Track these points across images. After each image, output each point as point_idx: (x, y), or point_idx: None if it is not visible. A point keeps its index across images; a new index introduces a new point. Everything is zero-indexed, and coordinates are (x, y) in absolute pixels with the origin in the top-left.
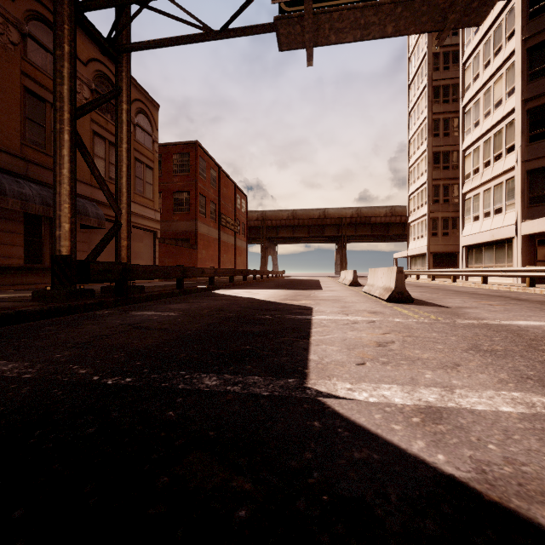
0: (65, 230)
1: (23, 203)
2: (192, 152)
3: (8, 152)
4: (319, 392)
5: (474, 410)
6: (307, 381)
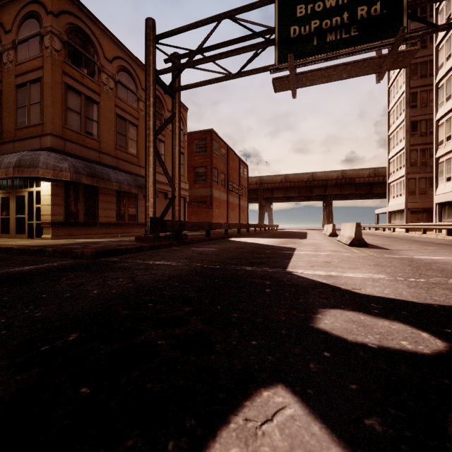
0: (151, 202)
1: (119, 185)
2: (209, 137)
3: (109, 154)
4: (291, 271)
5: (347, 276)
6: (287, 269)
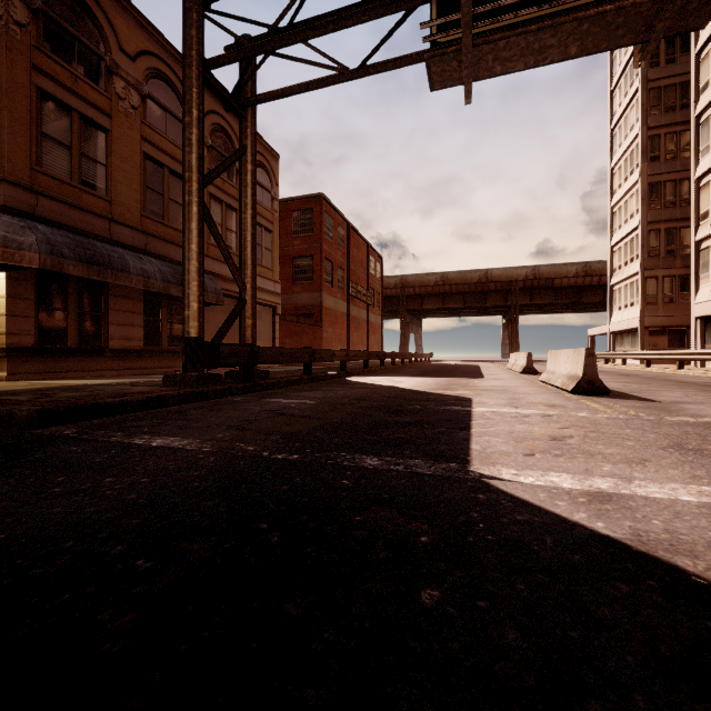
0: (193, 310)
1: (145, 280)
2: (316, 208)
3: (130, 226)
4: (483, 474)
5: (649, 497)
6: (470, 466)
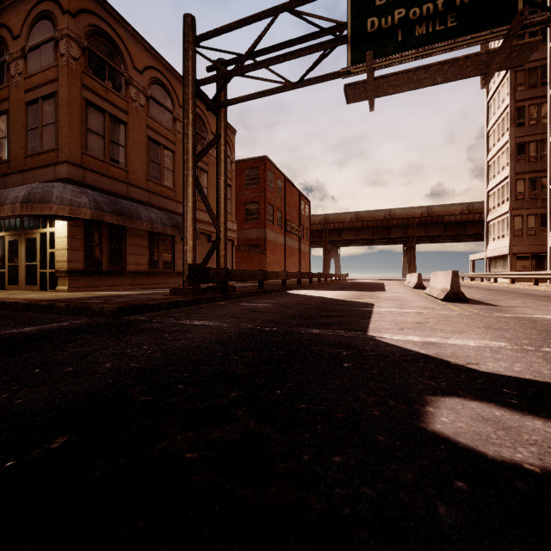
0: (190, 245)
1: (151, 224)
2: (262, 166)
3: (139, 187)
4: (374, 336)
5: (453, 343)
6: (367, 333)
